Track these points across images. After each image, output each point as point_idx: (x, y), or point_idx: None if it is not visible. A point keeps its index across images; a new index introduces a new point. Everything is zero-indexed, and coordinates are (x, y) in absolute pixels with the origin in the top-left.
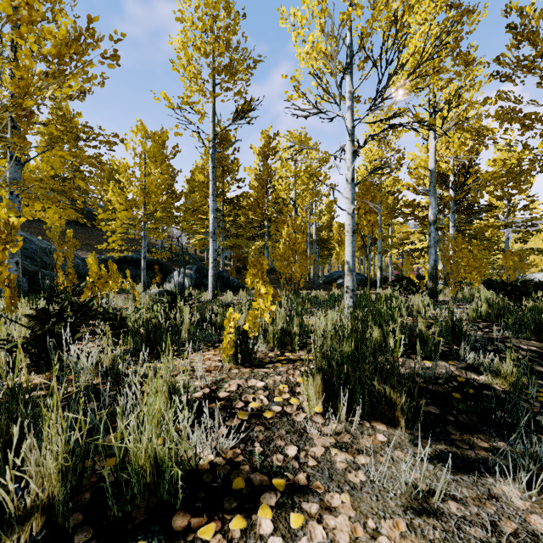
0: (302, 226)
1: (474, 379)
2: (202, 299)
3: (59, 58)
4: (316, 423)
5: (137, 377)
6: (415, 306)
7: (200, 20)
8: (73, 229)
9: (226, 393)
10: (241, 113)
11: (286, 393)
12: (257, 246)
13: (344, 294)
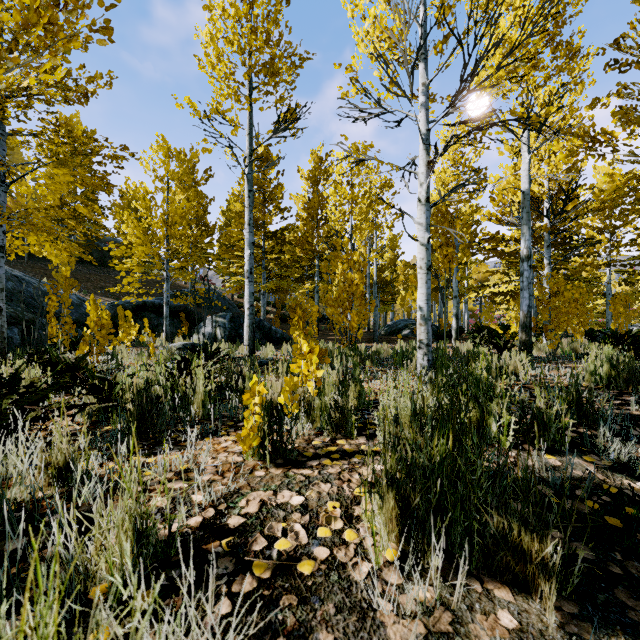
0: (360, 264)
1: (631, 489)
2: (236, 355)
3: (28, 27)
4: (389, 586)
5: (104, 486)
6: (510, 366)
7: (233, 6)
8: (86, 269)
9: (241, 518)
10: (284, 122)
11: (337, 518)
12: (306, 289)
13: (414, 350)
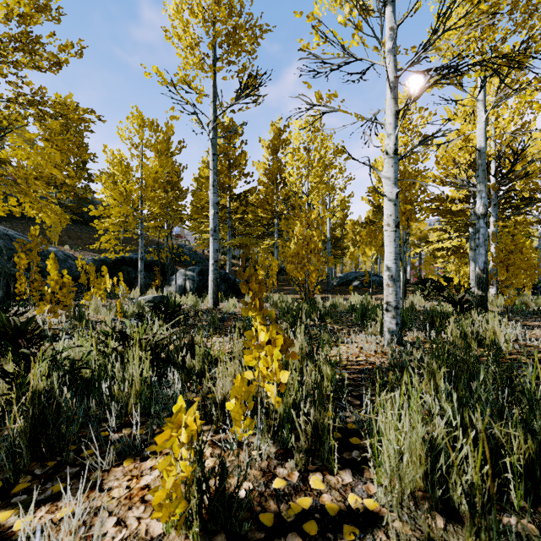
0: (318, 222)
1: None
2: (201, 307)
3: None
4: None
5: None
6: (488, 332)
7: None
8: (78, 229)
9: None
10: (245, 89)
11: None
12: (266, 245)
13: (377, 309)
